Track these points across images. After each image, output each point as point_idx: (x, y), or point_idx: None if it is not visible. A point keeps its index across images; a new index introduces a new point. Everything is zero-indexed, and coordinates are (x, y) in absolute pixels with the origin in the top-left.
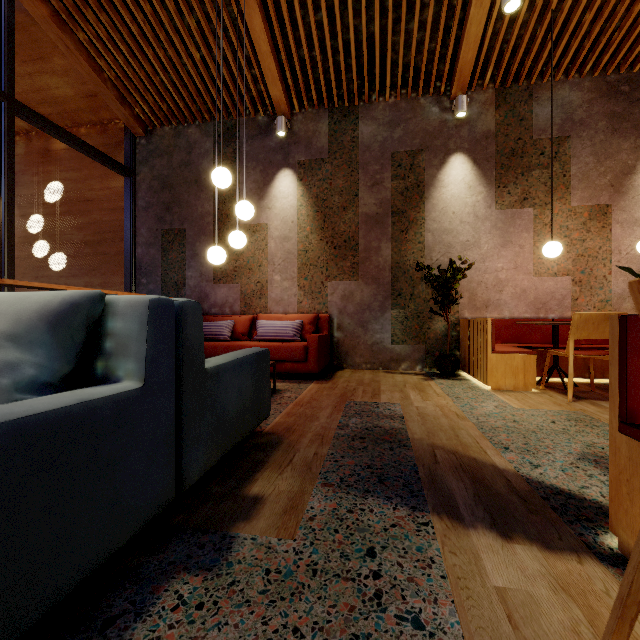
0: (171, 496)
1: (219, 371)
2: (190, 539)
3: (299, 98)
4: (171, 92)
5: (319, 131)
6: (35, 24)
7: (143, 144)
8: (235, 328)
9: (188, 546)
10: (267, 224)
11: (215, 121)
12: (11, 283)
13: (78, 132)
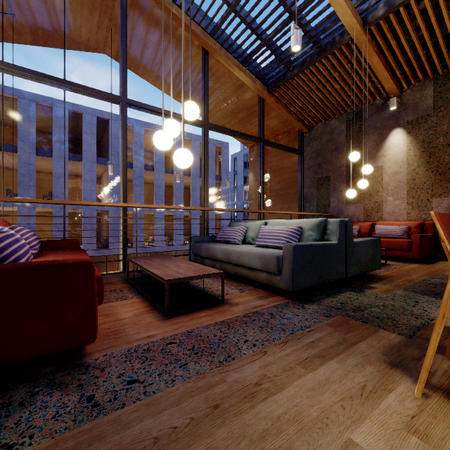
0: (344, 276)
1: (358, 243)
2: (350, 288)
3: (407, 79)
4: (322, 107)
5: (425, 96)
6: (267, 104)
7: (307, 136)
8: (360, 230)
9: (350, 289)
10: (382, 166)
11: (347, 112)
12: (271, 212)
13: (277, 138)
